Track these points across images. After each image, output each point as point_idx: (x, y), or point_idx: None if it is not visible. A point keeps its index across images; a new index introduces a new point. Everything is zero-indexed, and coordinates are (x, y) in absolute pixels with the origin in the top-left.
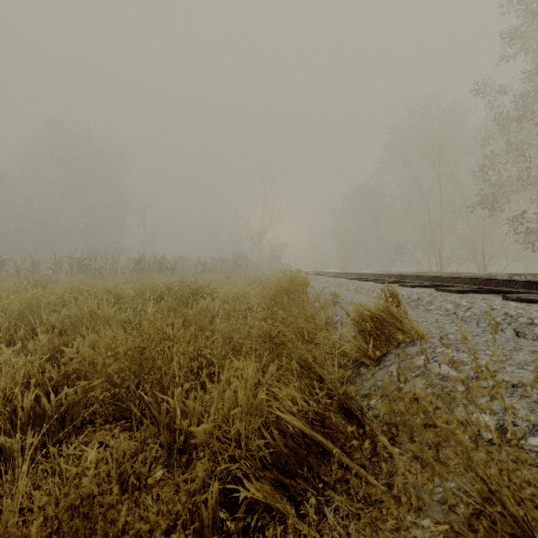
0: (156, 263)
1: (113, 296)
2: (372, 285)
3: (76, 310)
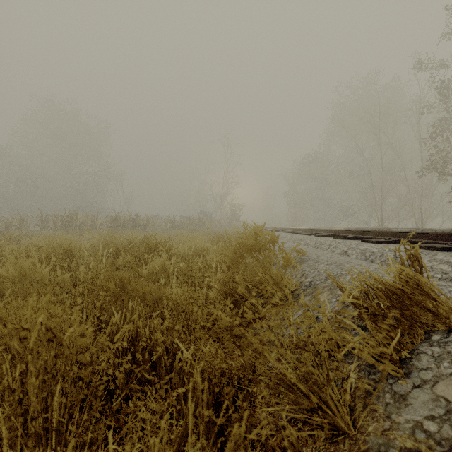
0: (131, 220)
1: (66, 252)
2: (332, 241)
3: (5, 271)
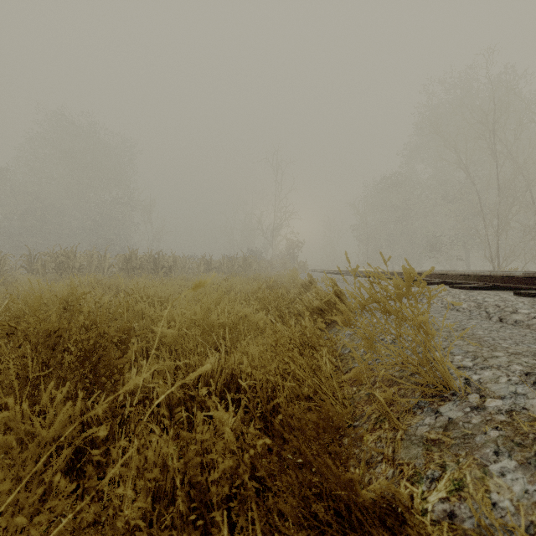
0: (151, 261)
1: None
2: (535, 303)
3: None
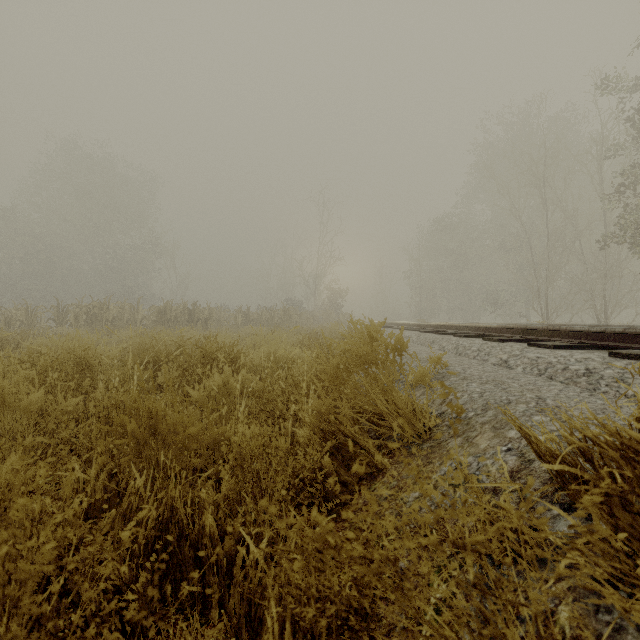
0: (186, 313)
1: (80, 363)
2: (482, 344)
3: None
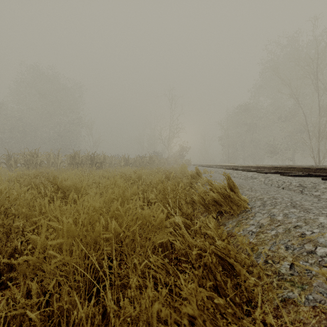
0: (89, 158)
1: None
2: None
3: None
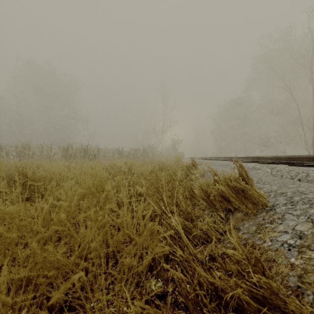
0: (82, 151)
1: None
2: None
3: None
